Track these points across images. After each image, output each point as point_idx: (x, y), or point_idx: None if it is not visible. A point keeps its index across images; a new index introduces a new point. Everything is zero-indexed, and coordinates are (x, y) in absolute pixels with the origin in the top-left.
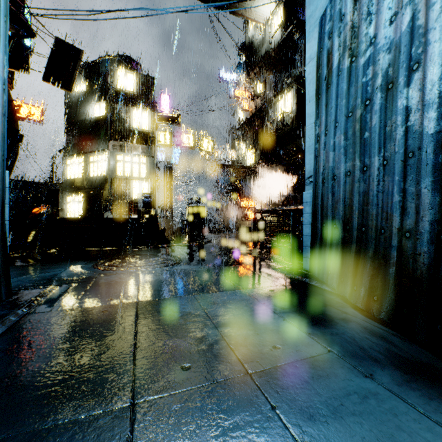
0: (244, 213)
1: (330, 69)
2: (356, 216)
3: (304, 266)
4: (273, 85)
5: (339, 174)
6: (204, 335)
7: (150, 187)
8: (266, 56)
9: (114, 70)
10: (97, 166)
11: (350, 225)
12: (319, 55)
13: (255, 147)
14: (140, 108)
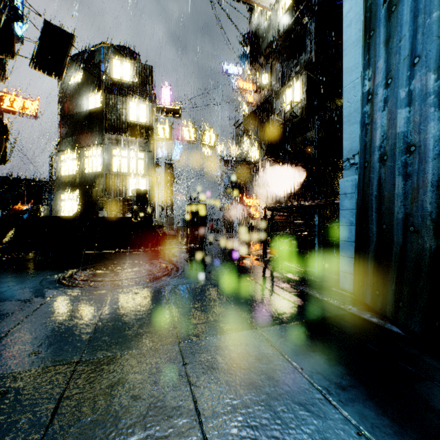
0: (248, 211)
1: None
2: None
3: (342, 285)
4: (279, 74)
5: (423, 141)
6: None
7: (149, 184)
8: (273, 43)
9: (110, 59)
10: (92, 161)
11: None
12: None
13: (260, 142)
14: (137, 99)
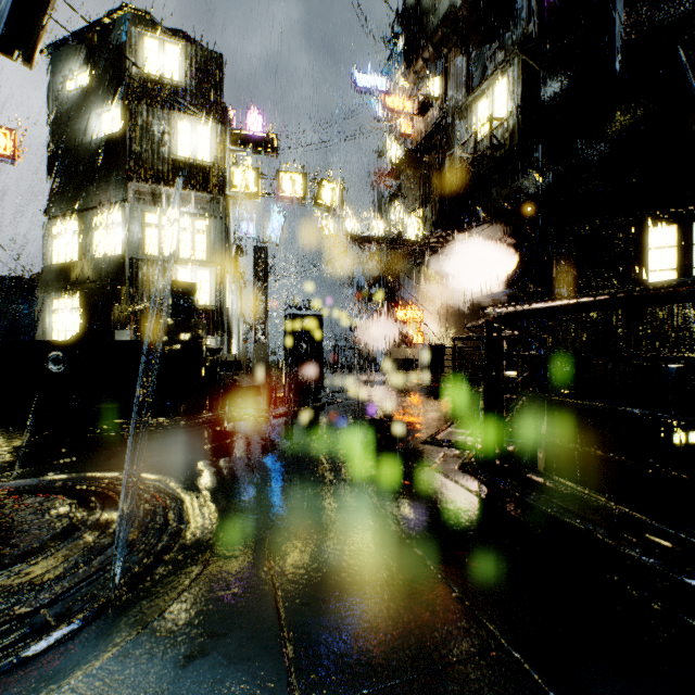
0: (402, 332)
1: None
2: None
3: None
4: (462, 75)
5: None
6: None
7: (215, 279)
8: (450, 17)
9: (138, 35)
10: (106, 235)
11: None
12: None
13: (423, 206)
14: (193, 116)
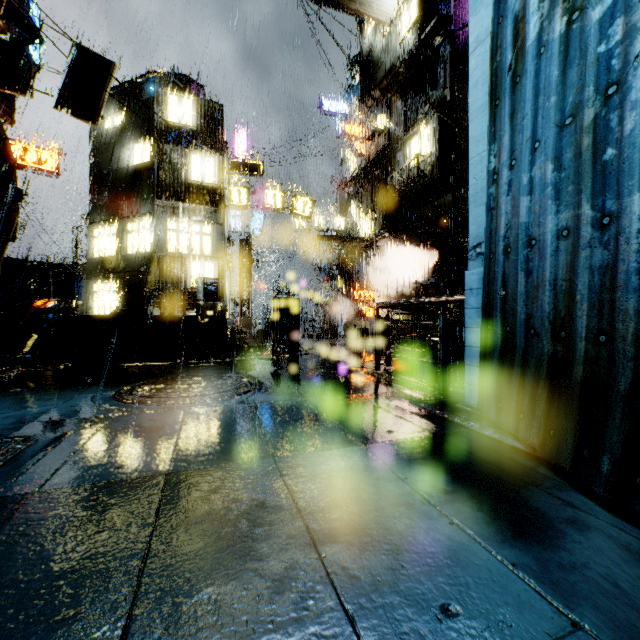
0: (358, 308)
1: (520, 48)
2: (582, 313)
3: (467, 400)
4: (401, 116)
5: (542, 235)
6: (287, 567)
7: (218, 269)
8: (392, 72)
9: (164, 94)
10: (138, 237)
11: (569, 330)
12: (496, 30)
13: (374, 210)
14: (202, 151)
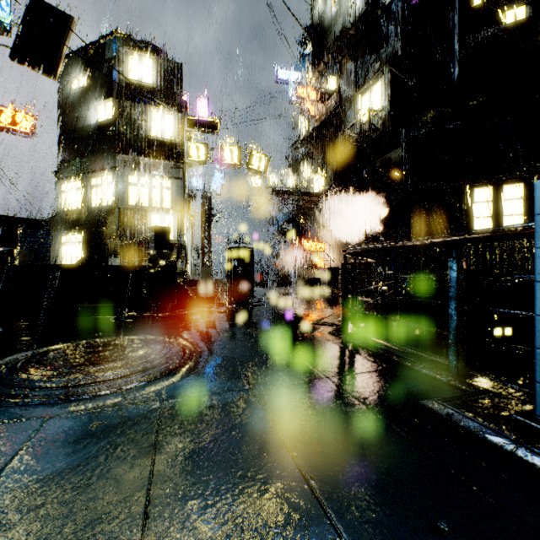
0: (310, 259)
1: None
2: None
3: None
4: (352, 76)
5: None
6: None
7: (177, 222)
8: (343, 35)
9: (124, 53)
10: (101, 191)
11: None
12: None
13: (325, 167)
14: (162, 108)
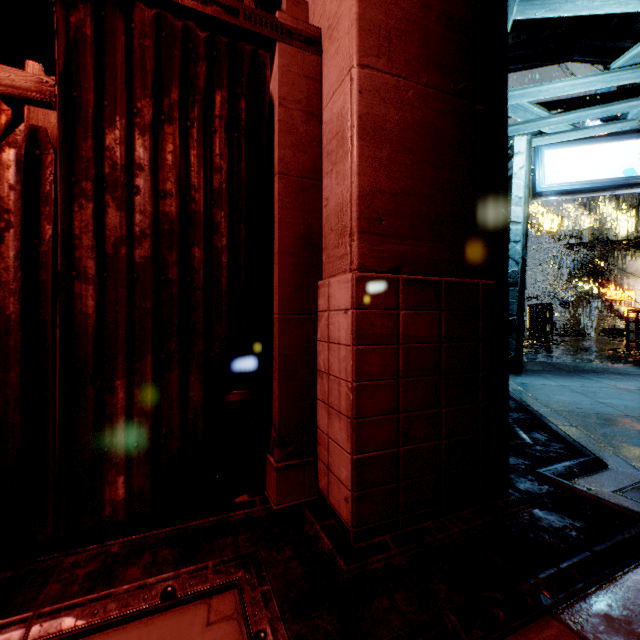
0: (614, 308)
1: None
2: None
3: None
4: None
5: None
6: (588, 368)
7: None
8: None
9: None
10: None
11: None
12: None
13: (635, 207)
14: None
